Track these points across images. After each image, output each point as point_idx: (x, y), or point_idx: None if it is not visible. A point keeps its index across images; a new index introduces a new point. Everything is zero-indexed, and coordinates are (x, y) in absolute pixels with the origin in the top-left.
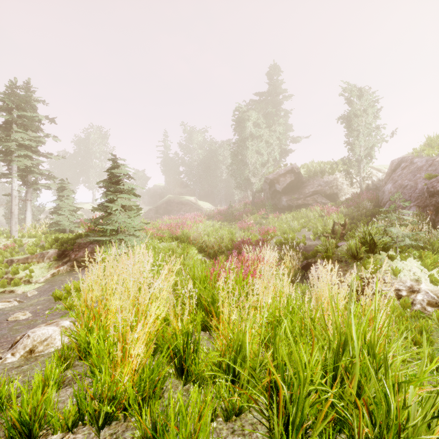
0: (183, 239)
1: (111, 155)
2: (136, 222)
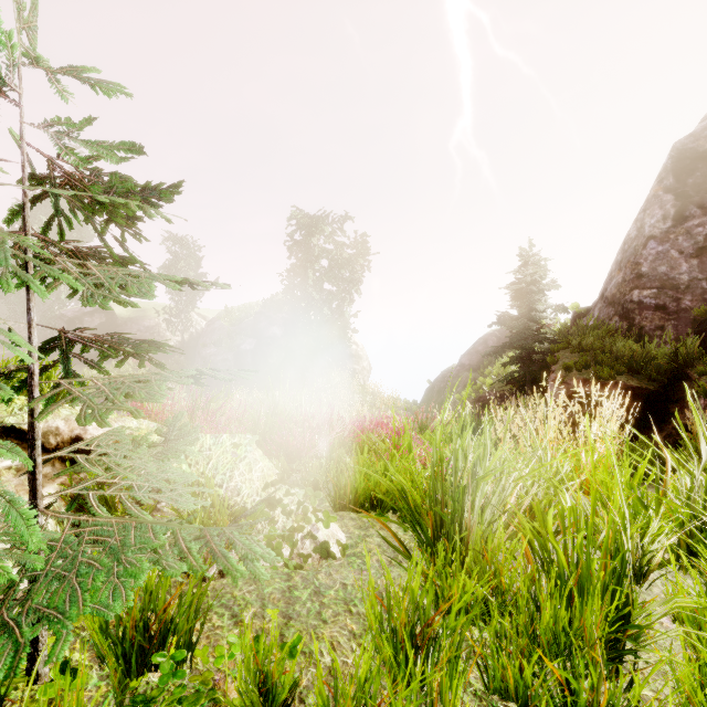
0: None
1: None
2: None
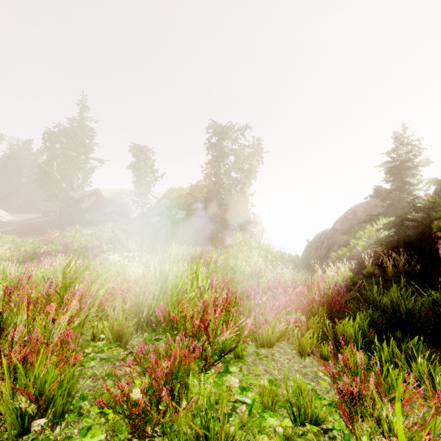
0: None
1: None
2: None
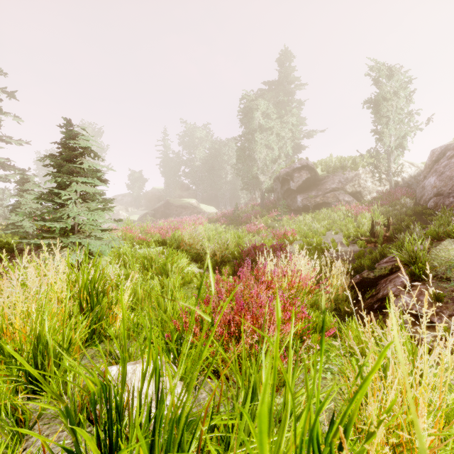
0: (172, 244)
1: (64, 120)
2: (102, 218)
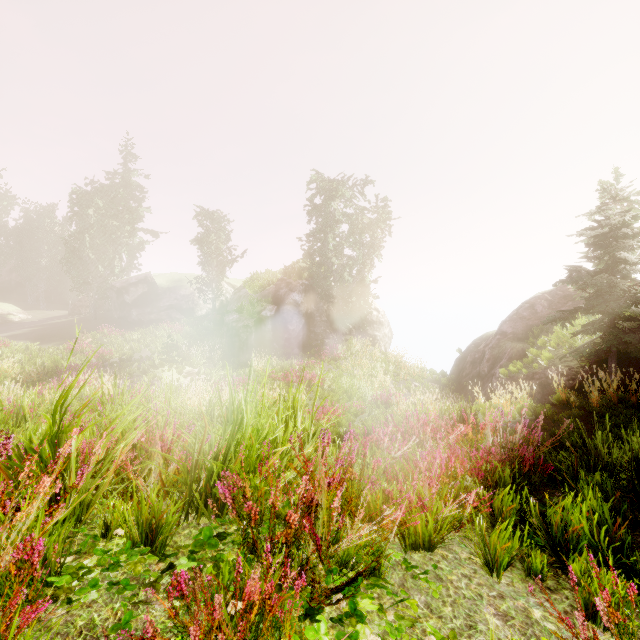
0: None
1: None
2: None
